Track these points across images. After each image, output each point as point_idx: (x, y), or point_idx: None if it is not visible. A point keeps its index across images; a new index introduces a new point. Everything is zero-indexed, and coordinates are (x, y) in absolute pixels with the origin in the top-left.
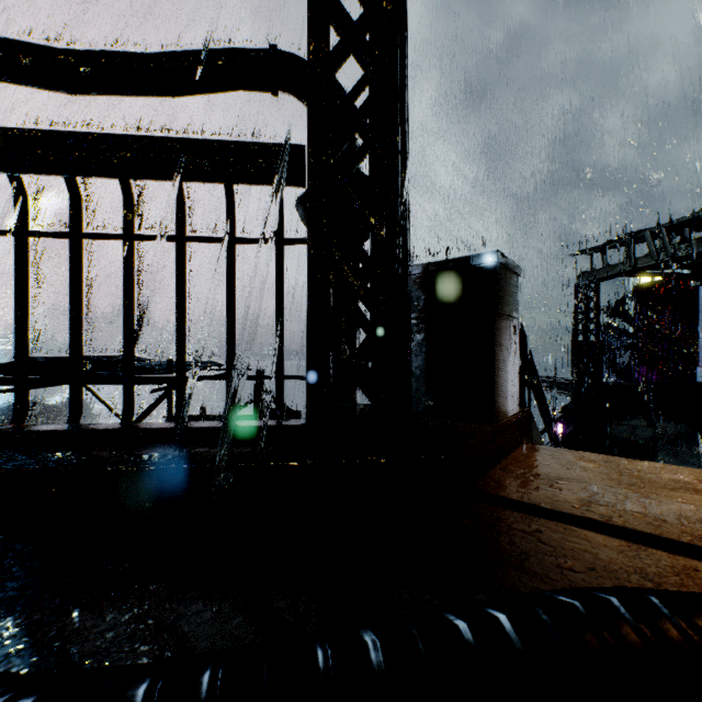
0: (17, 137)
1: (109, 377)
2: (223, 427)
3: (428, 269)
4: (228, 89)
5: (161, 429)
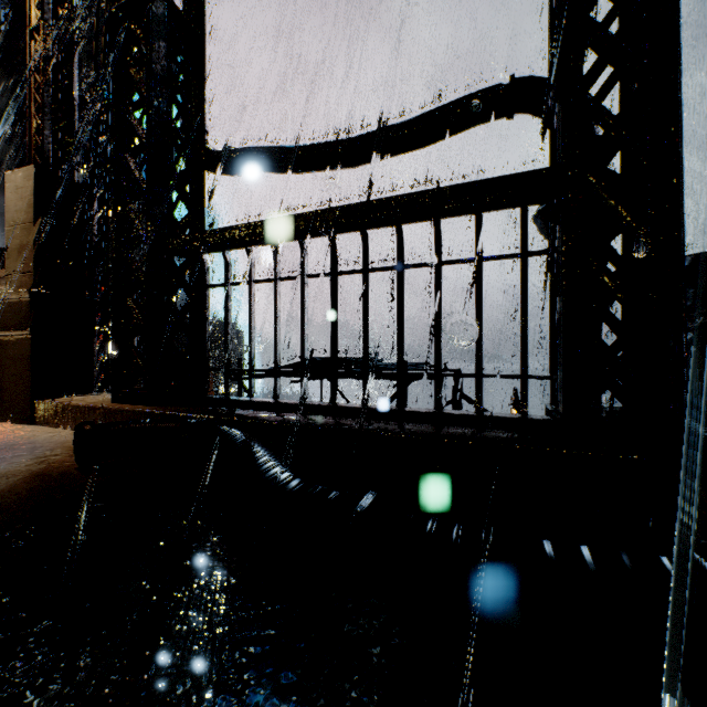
0: (340, 212)
1: (386, 373)
2: (479, 415)
3: (699, 260)
4: (468, 128)
5: (431, 413)
